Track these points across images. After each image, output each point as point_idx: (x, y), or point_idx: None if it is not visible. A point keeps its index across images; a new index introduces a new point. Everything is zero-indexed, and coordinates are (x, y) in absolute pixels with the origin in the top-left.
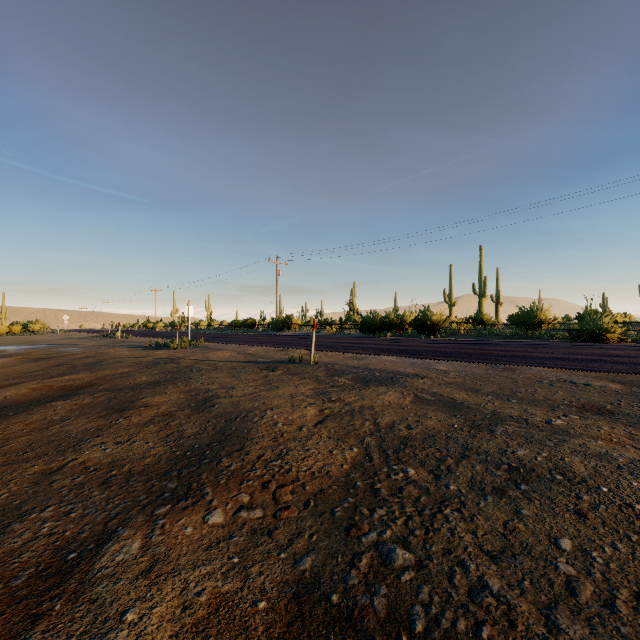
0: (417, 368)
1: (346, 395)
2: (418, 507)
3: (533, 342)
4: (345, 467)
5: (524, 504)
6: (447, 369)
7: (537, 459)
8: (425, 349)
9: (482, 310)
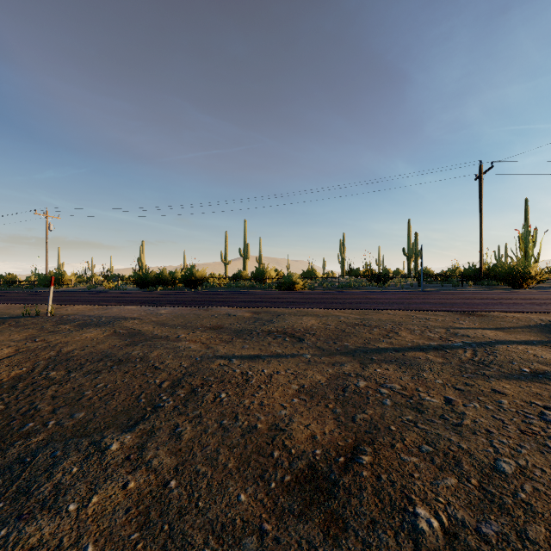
0: (144, 313)
1: (53, 336)
2: (36, 388)
3: (255, 291)
4: (4, 379)
5: (104, 374)
6: (165, 312)
7: (139, 354)
8: (169, 299)
9: (246, 268)
